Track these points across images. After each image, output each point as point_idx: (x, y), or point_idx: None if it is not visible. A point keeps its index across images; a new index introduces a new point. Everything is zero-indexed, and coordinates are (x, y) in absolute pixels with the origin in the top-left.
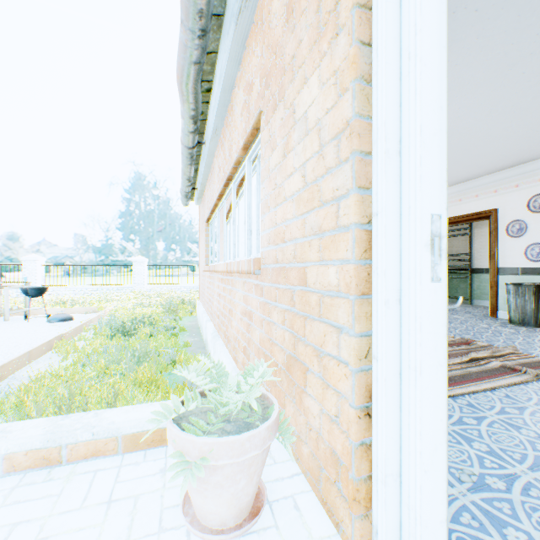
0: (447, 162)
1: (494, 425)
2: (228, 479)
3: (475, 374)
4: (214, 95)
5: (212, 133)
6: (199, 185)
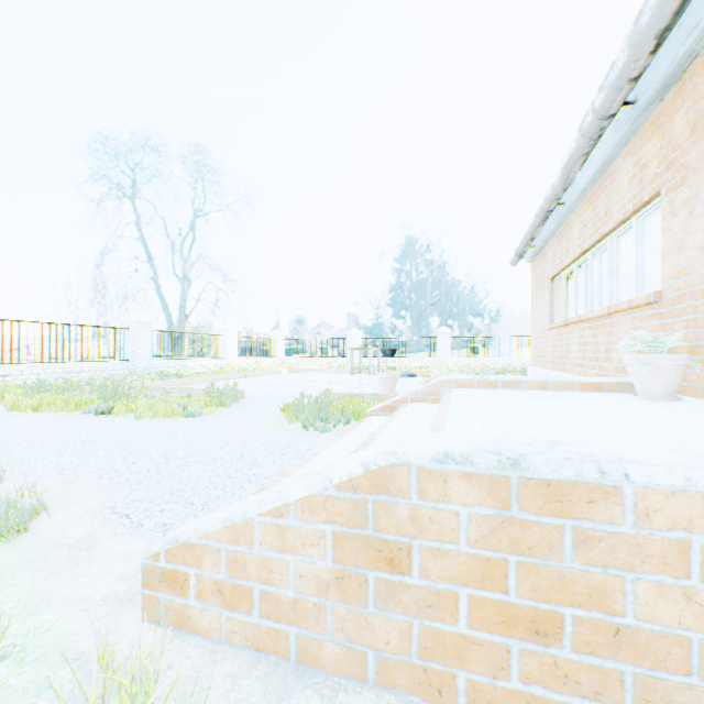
0: None
1: None
2: (664, 374)
3: None
4: (590, 167)
5: (577, 195)
6: (540, 242)
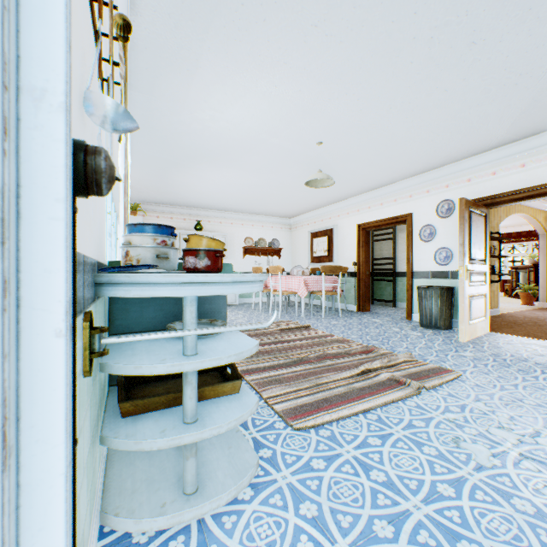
0: (363, 163)
1: (344, 468)
2: None
3: (358, 391)
4: None
5: None
6: None
